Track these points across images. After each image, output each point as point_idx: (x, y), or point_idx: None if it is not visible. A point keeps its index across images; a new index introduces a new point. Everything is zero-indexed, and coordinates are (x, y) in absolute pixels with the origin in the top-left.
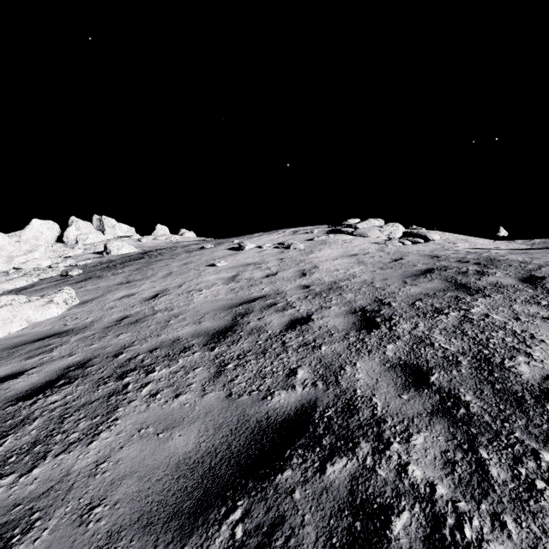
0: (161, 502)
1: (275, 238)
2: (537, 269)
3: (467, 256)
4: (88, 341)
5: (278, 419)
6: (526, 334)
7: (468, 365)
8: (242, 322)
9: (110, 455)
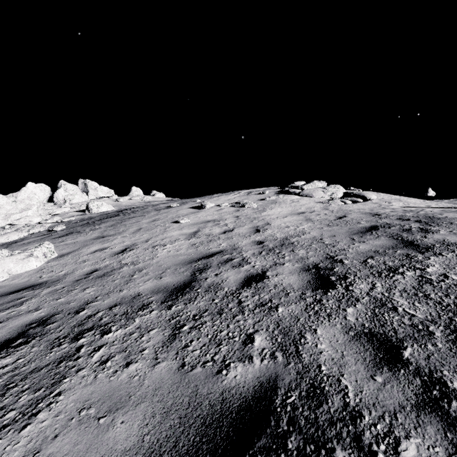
0: None
1: (232, 198)
2: None
3: (406, 214)
4: (56, 295)
5: (234, 403)
6: None
7: (444, 338)
8: (200, 277)
9: (40, 447)
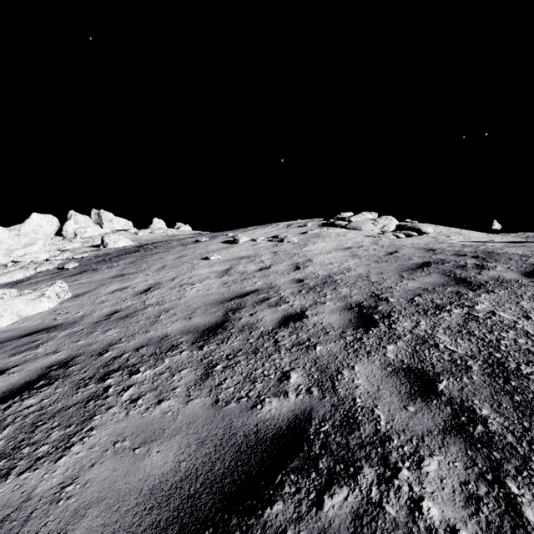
0: None
1: (269, 231)
2: None
3: (464, 249)
4: (75, 337)
5: (268, 433)
6: None
7: (480, 371)
8: (233, 317)
9: (78, 474)
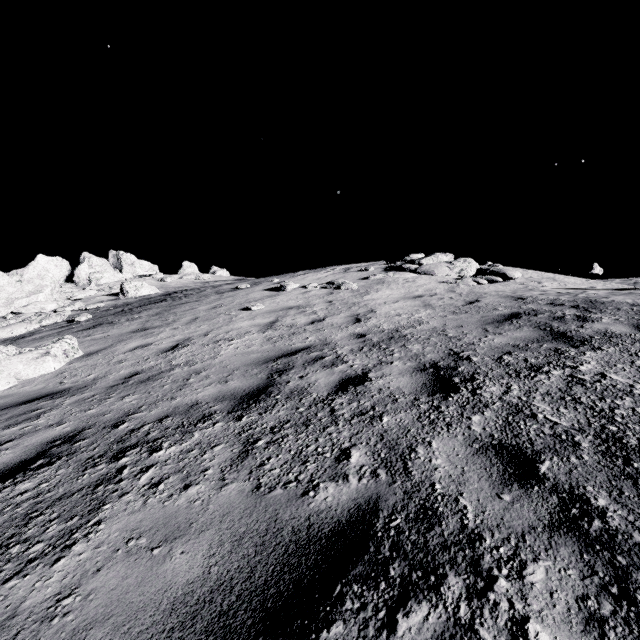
0: None
1: (323, 276)
2: None
3: (560, 297)
4: (85, 405)
5: (323, 528)
6: None
7: (592, 449)
8: (279, 381)
9: (79, 583)
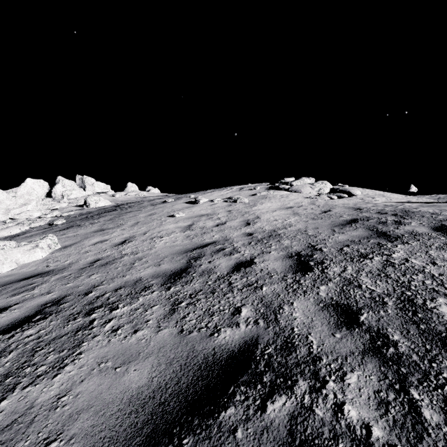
0: (113, 438)
1: (225, 193)
2: (446, 220)
3: (385, 208)
4: (65, 281)
5: (223, 355)
6: (443, 277)
7: (394, 306)
8: (195, 264)
9: (71, 388)
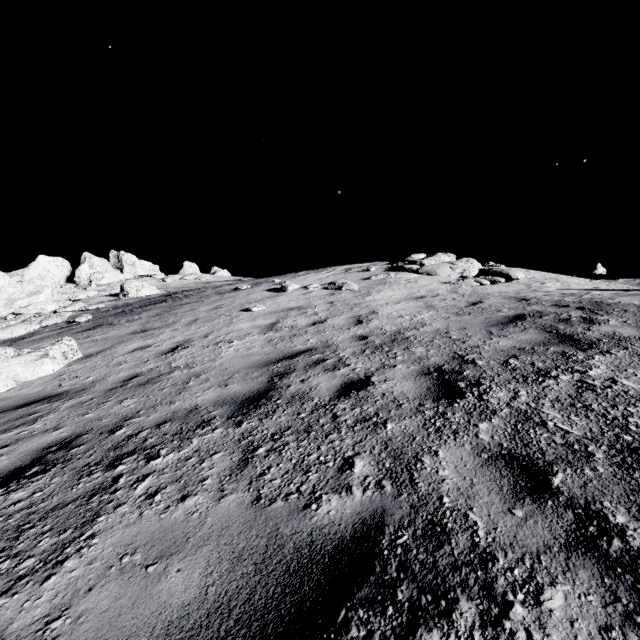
0: None
1: (324, 276)
2: None
3: (565, 298)
4: (83, 409)
5: (326, 545)
6: None
7: (607, 460)
8: (280, 385)
9: (70, 603)
